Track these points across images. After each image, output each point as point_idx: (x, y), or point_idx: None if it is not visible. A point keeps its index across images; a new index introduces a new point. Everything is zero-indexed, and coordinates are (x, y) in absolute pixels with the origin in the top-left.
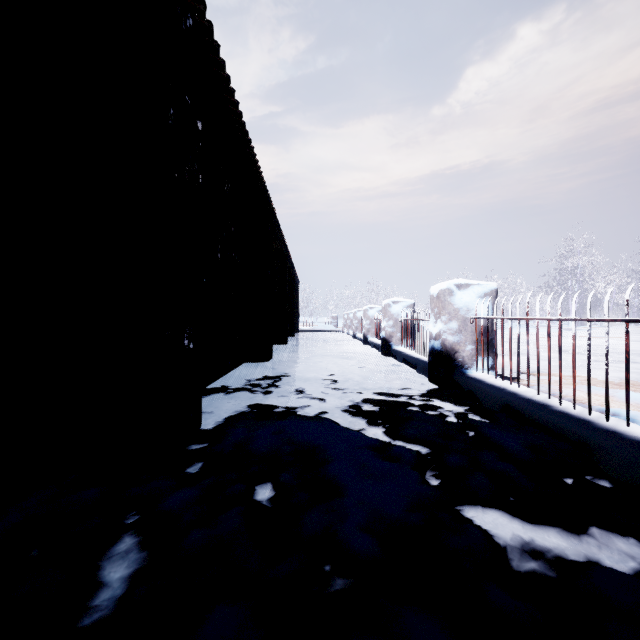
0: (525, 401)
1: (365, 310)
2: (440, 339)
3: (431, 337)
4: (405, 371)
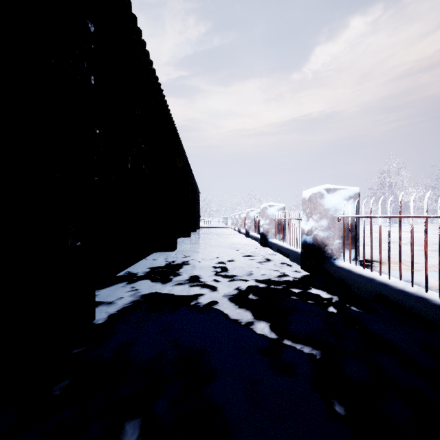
0: (401, 293)
1: (247, 212)
2: (312, 234)
3: (303, 233)
4: (280, 259)
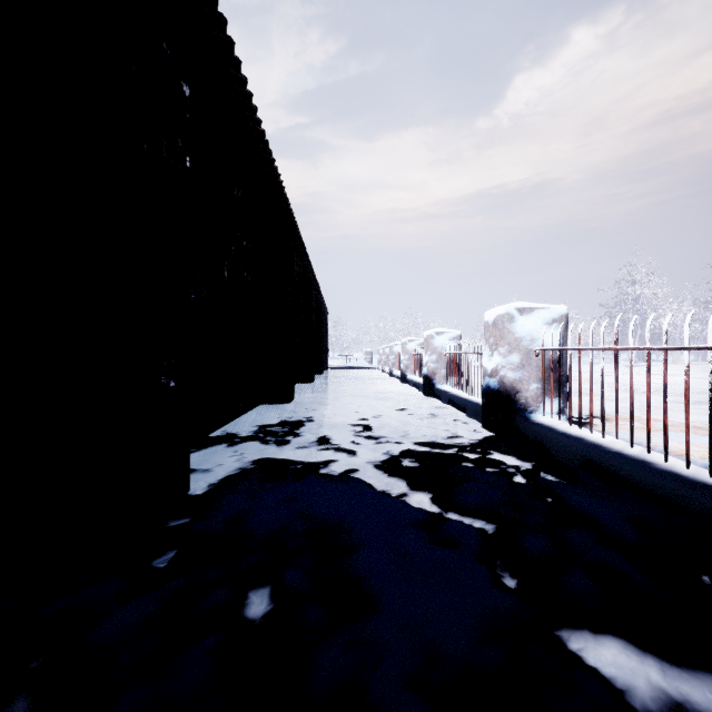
0: (615, 456)
1: (403, 343)
2: (497, 376)
3: (485, 373)
4: (452, 415)
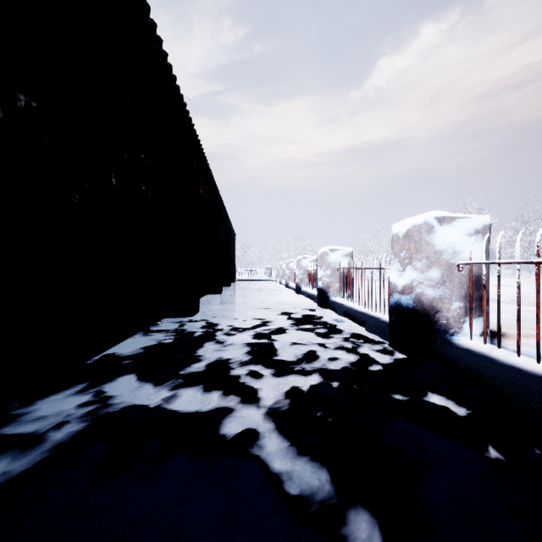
0: None
1: (298, 260)
2: (412, 293)
3: (394, 290)
4: (351, 328)
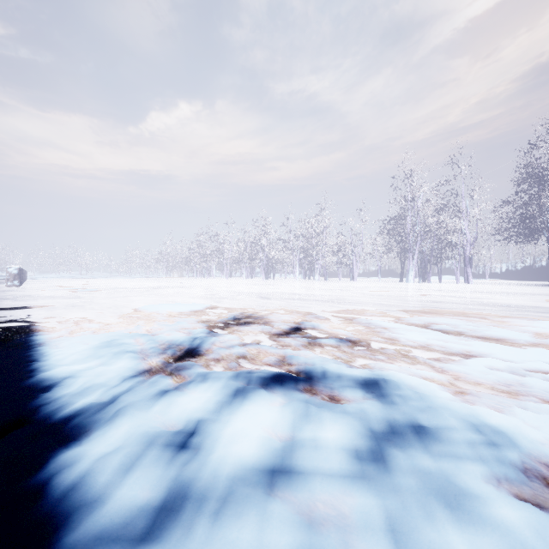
0: None
1: None
2: None
3: None
4: None
